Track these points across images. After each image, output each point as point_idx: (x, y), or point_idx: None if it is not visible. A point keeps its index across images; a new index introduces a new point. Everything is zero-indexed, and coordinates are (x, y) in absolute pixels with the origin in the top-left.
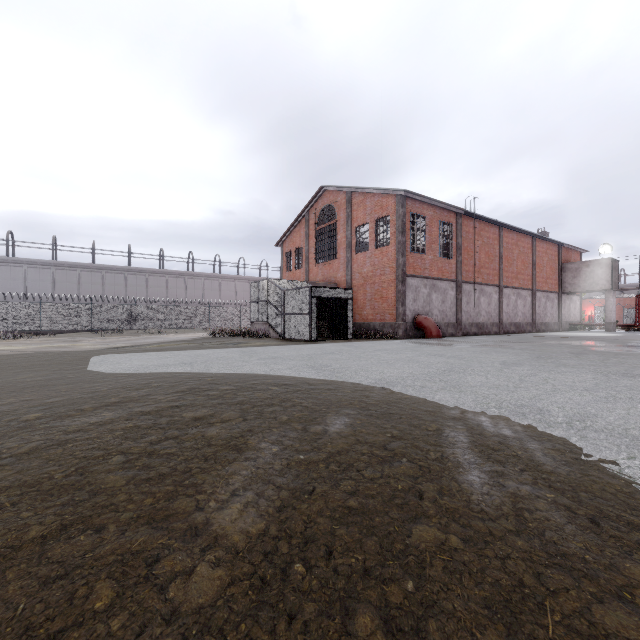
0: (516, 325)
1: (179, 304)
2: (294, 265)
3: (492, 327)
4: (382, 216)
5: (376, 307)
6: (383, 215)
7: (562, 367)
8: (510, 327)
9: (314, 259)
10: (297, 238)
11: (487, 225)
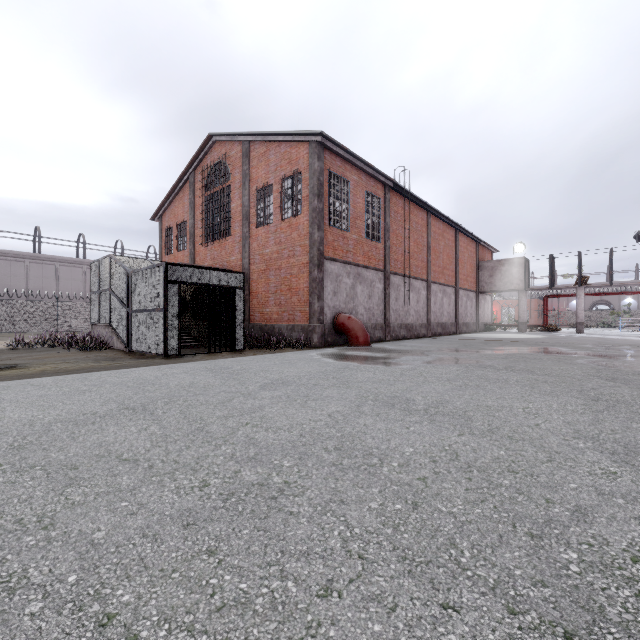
0: (442, 326)
1: (15, 298)
2: (176, 245)
3: (421, 329)
4: (291, 173)
5: (283, 302)
6: (292, 172)
7: None
8: (437, 328)
9: (201, 237)
10: (179, 209)
11: (416, 208)
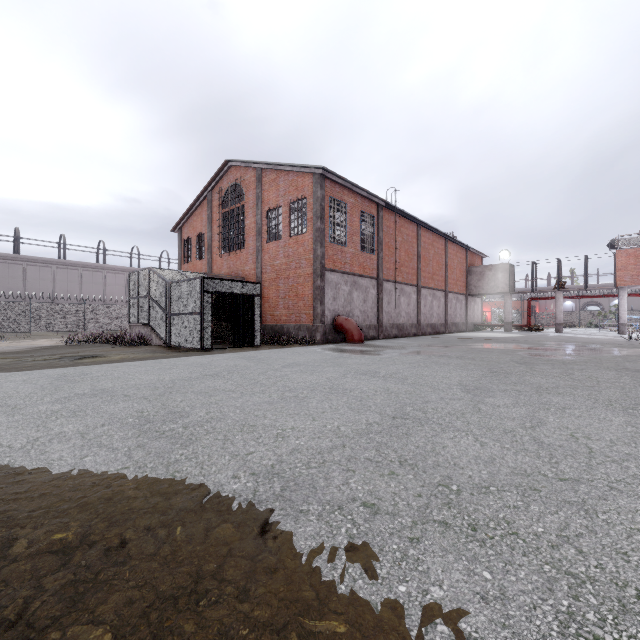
0: (432, 326)
1: (44, 300)
2: (194, 255)
3: (411, 328)
4: (297, 198)
5: (290, 306)
6: (299, 197)
7: (547, 394)
8: (427, 328)
9: (218, 248)
10: (198, 222)
11: (407, 222)
